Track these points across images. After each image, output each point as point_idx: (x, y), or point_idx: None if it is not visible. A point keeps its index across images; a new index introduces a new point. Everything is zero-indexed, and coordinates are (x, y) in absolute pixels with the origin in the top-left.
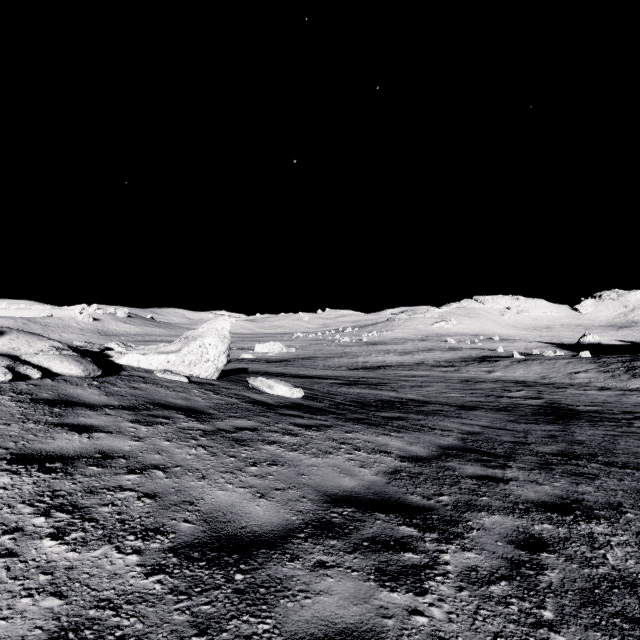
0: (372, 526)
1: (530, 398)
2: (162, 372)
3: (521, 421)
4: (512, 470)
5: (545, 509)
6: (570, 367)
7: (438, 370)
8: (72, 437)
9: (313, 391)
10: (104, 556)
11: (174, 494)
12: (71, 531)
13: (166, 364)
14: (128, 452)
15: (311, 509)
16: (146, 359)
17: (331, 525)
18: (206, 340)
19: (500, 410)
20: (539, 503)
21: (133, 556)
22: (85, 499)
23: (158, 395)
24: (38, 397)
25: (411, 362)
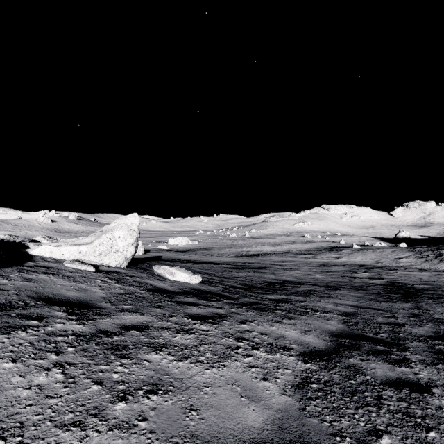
0: None
1: (374, 278)
2: (71, 262)
3: (380, 299)
4: (418, 366)
5: None
6: (395, 254)
7: (301, 257)
8: None
9: (210, 275)
10: None
11: None
12: None
13: (78, 254)
14: None
15: None
16: (58, 250)
17: None
18: (116, 233)
19: (358, 289)
20: None
21: None
22: None
23: (51, 287)
24: None
25: (281, 251)
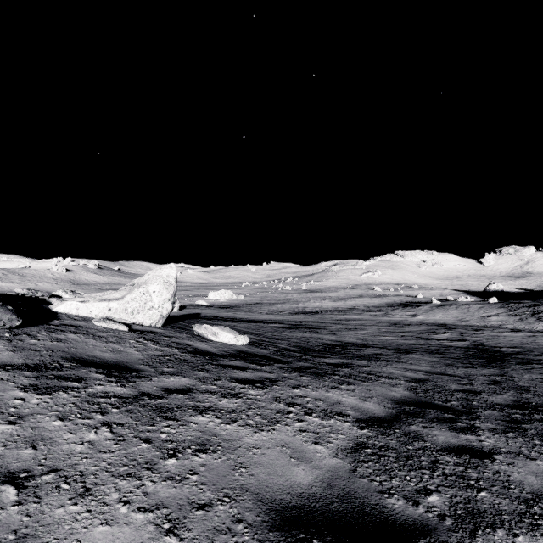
0: None
1: (455, 340)
2: (100, 320)
3: (458, 365)
4: (485, 434)
5: None
6: (483, 311)
7: (368, 314)
8: None
9: (258, 336)
10: None
11: None
12: None
13: (107, 312)
14: None
15: None
16: (85, 307)
17: None
18: (150, 287)
19: (434, 353)
20: None
21: None
22: None
23: (83, 348)
24: None
25: (344, 307)
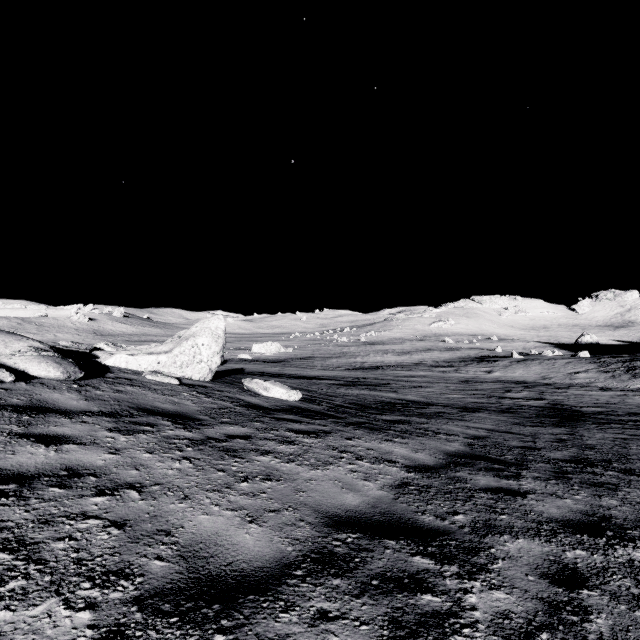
0: (381, 557)
1: (532, 399)
2: (151, 374)
3: (526, 424)
4: (527, 480)
5: (573, 530)
6: (570, 367)
7: (437, 370)
8: (37, 450)
9: (311, 393)
10: (46, 615)
11: (148, 521)
12: (9, 579)
13: (156, 365)
14: (100, 468)
15: (310, 536)
16: (135, 360)
17: (333, 557)
18: (199, 340)
19: (503, 412)
20: (565, 522)
21: (85, 613)
22: (36, 532)
23: (144, 399)
24: (7, 403)
25: (410, 362)
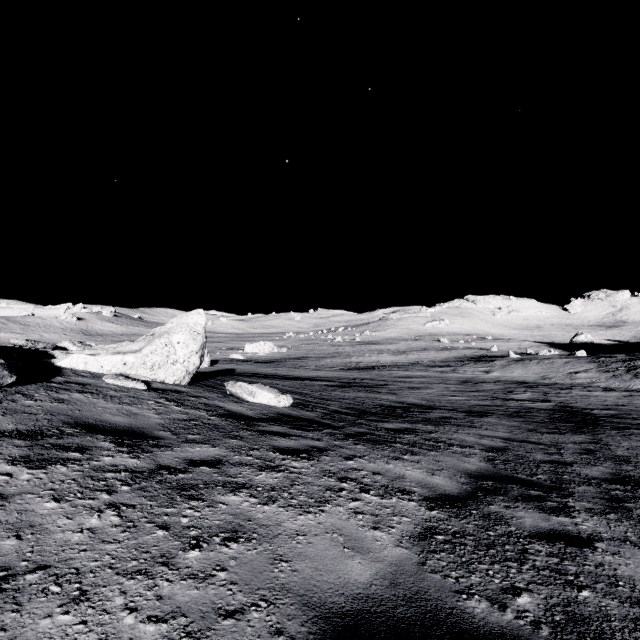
0: None
1: (538, 401)
2: (113, 377)
3: (542, 430)
4: (581, 516)
5: None
6: (569, 367)
7: (434, 370)
8: None
9: (304, 396)
10: None
11: None
12: None
13: (122, 367)
14: None
15: None
16: (95, 361)
17: None
18: (174, 337)
19: (513, 416)
20: None
21: None
22: None
23: (91, 410)
24: None
25: (406, 362)
